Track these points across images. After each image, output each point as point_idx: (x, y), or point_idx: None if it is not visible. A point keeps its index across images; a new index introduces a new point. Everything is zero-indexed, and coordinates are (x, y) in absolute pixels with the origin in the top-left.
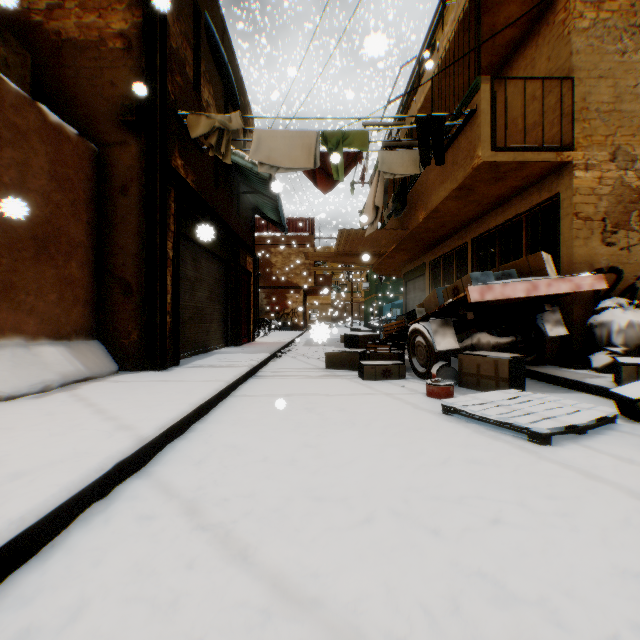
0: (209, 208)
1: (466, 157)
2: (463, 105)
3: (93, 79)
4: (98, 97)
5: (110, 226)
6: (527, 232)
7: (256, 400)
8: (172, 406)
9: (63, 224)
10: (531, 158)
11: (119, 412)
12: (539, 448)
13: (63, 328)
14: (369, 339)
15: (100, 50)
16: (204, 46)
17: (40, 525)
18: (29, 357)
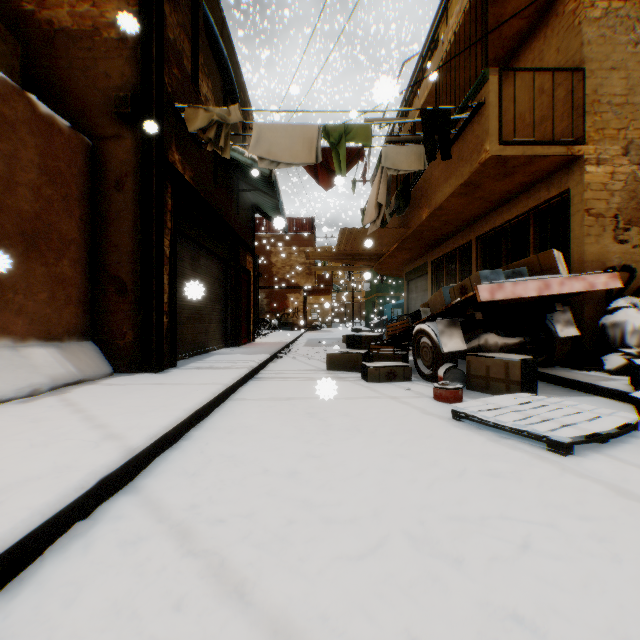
0: (208, 205)
1: (473, 152)
2: (469, 98)
3: (87, 70)
4: (92, 89)
5: (104, 223)
6: (534, 230)
7: (256, 404)
8: (166, 412)
9: (54, 220)
10: (541, 152)
11: (109, 419)
12: (561, 459)
13: (54, 329)
14: (372, 340)
15: (94, 40)
16: (202, 39)
17: (6, 557)
18: (17, 359)
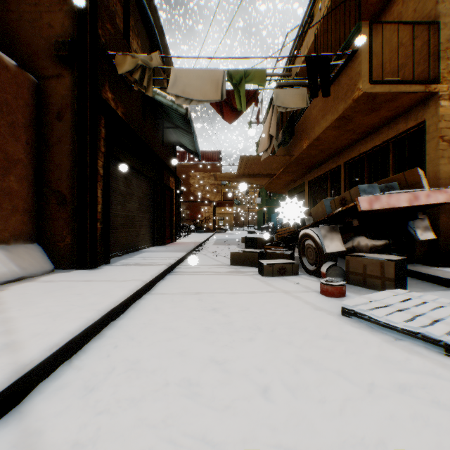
0: (137, 136)
1: (346, 91)
2: (344, 49)
3: (34, 22)
4: (38, 37)
5: (48, 147)
6: (393, 155)
7: (169, 298)
8: (79, 314)
9: (0, 142)
10: (403, 90)
11: (22, 322)
12: None
13: (1, 234)
14: (265, 241)
15: None
16: (133, 6)
17: None
18: None
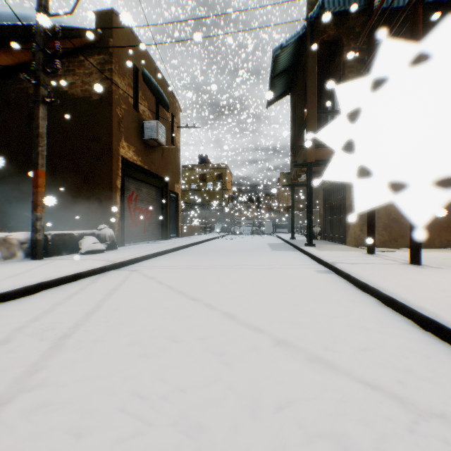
0: None
1: None
2: None
3: None
4: None
5: None
6: None
7: None
8: None
9: None
10: None
11: None
12: None
13: None
14: None
15: None
16: None
17: None
18: None
